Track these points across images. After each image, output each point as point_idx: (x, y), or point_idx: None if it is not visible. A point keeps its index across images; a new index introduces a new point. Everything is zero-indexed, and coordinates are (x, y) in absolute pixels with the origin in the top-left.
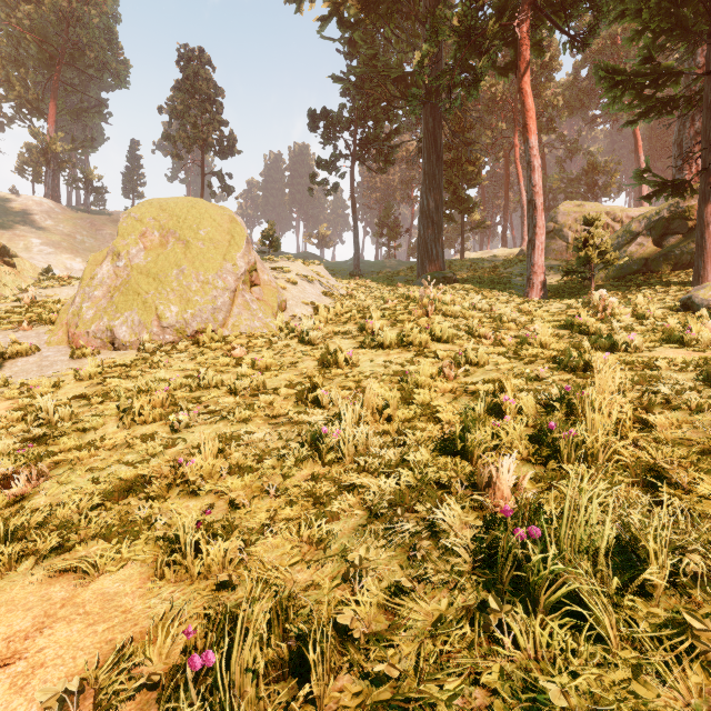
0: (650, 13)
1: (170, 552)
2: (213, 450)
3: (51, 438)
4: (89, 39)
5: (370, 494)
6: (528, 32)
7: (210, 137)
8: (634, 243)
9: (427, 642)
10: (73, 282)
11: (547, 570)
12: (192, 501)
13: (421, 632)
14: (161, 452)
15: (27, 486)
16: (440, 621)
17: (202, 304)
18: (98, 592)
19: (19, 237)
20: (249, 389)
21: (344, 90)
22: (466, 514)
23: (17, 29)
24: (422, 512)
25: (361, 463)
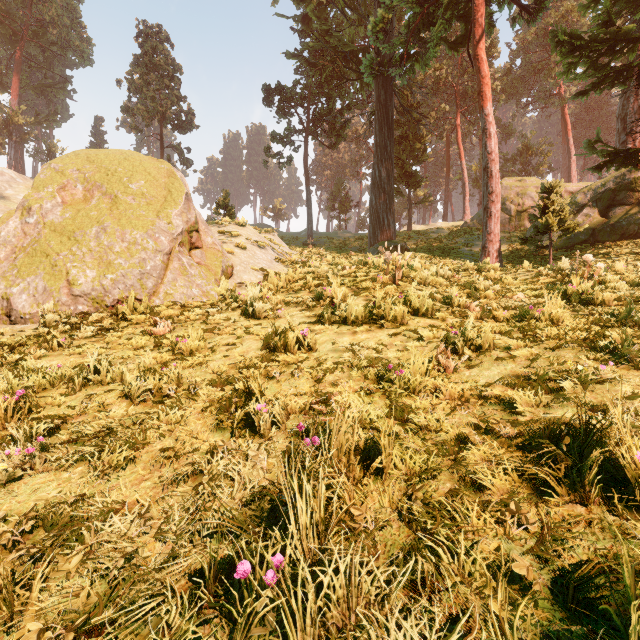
0: None
1: None
2: None
3: None
4: (52, 17)
5: None
6: None
7: (168, 110)
8: (581, 214)
9: None
10: None
11: None
12: None
13: None
14: None
15: None
16: None
17: (126, 268)
18: None
19: None
20: (153, 390)
21: (298, 67)
22: None
23: None
24: None
25: None
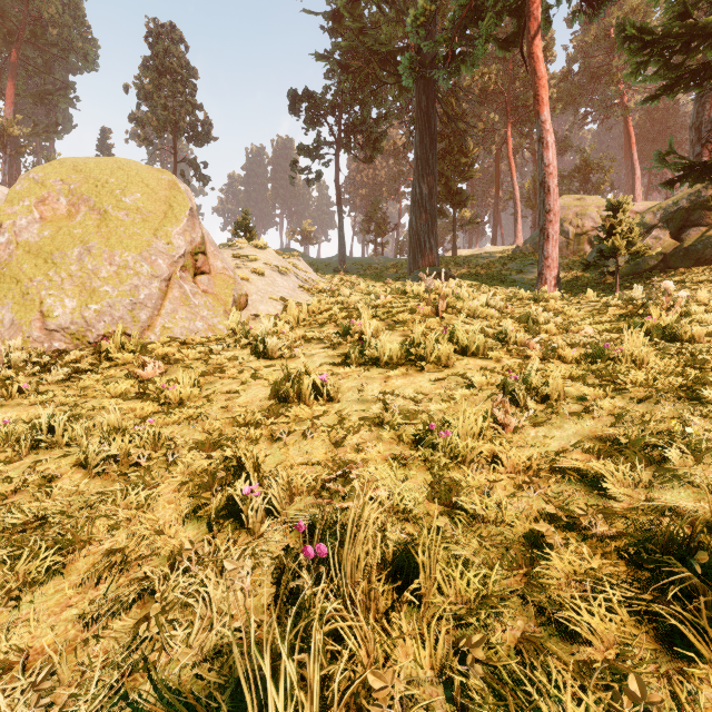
0: None
1: None
2: None
3: None
4: (52, 15)
5: None
6: None
7: (182, 120)
8: (650, 237)
9: None
10: None
11: None
12: None
13: None
14: None
15: None
16: None
17: (114, 297)
18: None
19: None
20: (118, 457)
21: (329, 71)
22: None
23: None
24: None
25: None
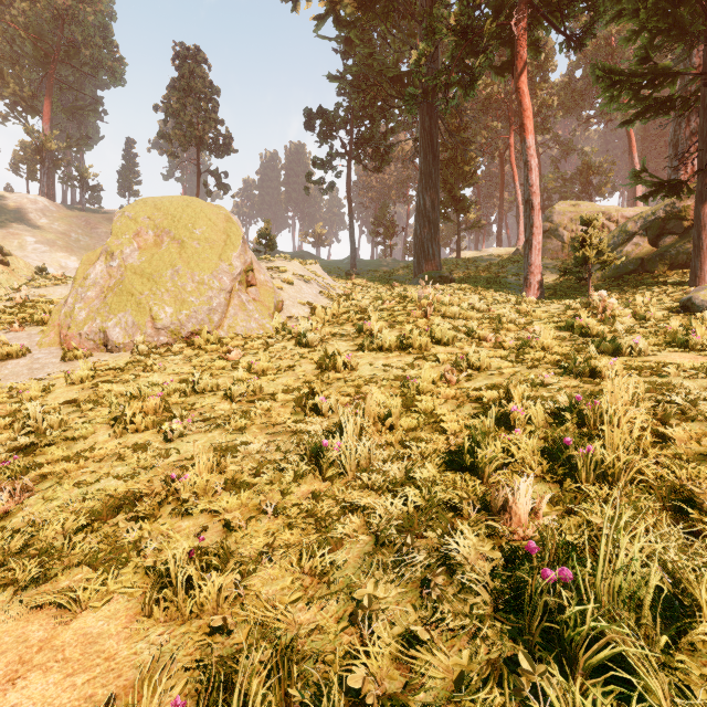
0: (647, 13)
1: (160, 584)
2: (208, 464)
3: (39, 447)
4: (84, 37)
5: (375, 516)
6: (525, 32)
7: (206, 135)
8: (630, 243)
9: (449, 706)
10: (67, 281)
11: (585, 625)
12: (185, 521)
13: (443, 698)
14: (153, 464)
15: (10, 502)
16: (462, 679)
17: (197, 305)
18: (79, 633)
19: (13, 235)
20: (245, 394)
21: (341, 89)
22: (480, 542)
23: (11, 26)
24: (433, 539)
25: (364, 479)
